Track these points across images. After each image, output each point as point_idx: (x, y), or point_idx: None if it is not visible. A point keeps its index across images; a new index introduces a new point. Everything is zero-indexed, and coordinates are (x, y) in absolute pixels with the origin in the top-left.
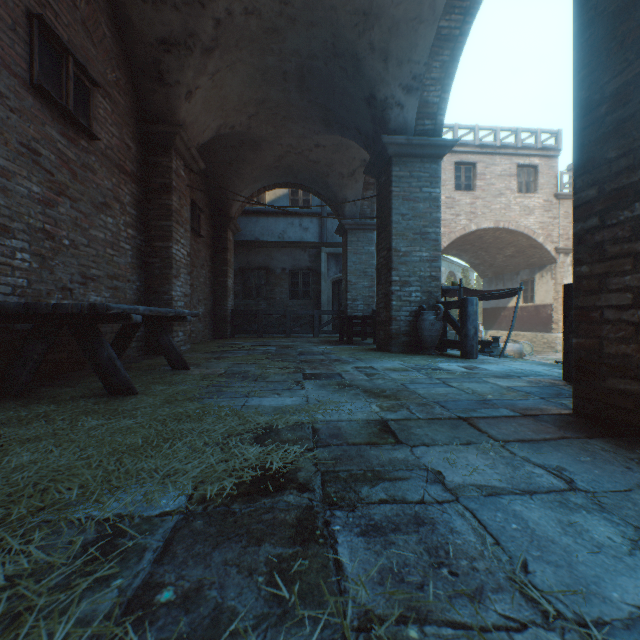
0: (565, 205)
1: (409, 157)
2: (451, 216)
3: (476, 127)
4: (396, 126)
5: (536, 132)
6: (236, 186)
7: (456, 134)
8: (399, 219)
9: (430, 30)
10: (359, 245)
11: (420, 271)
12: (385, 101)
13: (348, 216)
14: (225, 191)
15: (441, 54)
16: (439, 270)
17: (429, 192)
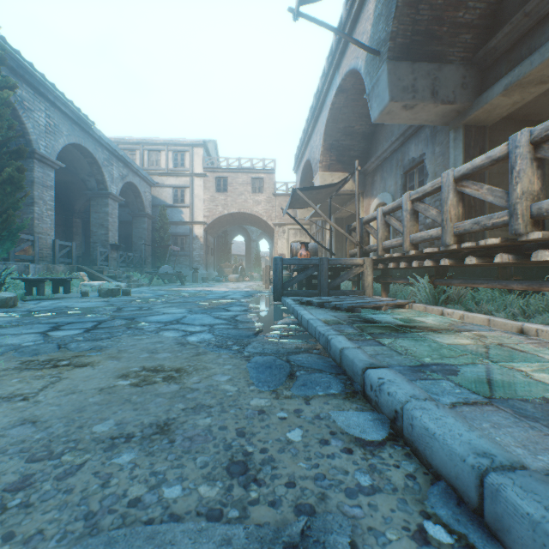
0: (280, 199)
1: (97, 197)
2: (214, 206)
3: (227, 158)
4: (91, 187)
5: (262, 160)
6: (74, 198)
7: (216, 162)
8: (94, 220)
9: (85, 161)
10: (139, 224)
11: (102, 238)
12: (83, 180)
13: (132, 210)
14: (69, 200)
15: (94, 167)
16: (109, 238)
17: (105, 210)
